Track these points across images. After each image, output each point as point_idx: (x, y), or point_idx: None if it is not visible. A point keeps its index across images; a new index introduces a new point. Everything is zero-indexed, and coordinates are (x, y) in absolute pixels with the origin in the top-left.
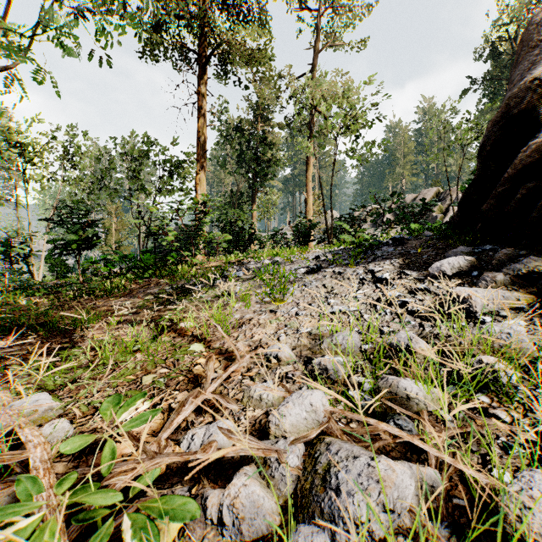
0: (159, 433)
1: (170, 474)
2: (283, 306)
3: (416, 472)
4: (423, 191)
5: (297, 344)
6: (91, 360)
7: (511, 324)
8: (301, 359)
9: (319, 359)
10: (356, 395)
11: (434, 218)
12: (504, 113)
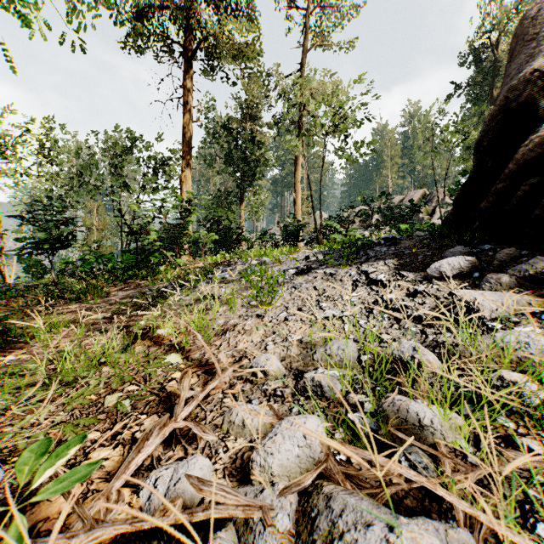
0: (115, 475)
1: (121, 541)
2: (271, 311)
3: (444, 537)
4: (409, 193)
5: (287, 354)
6: (47, 376)
7: (528, 332)
8: (291, 372)
9: (312, 373)
10: (356, 418)
11: (420, 219)
12: (502, 106)
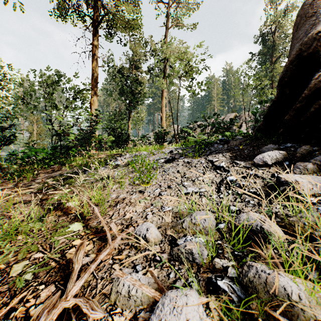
0: None
1: None
2: (149, 188)
3: None
4: (227, 115)
5: (162, 222)
6: None
7: None
8: (166, 238)
9: (183, 239)
10: (225, 286)
11: (234, 130)
12: (298, 55)
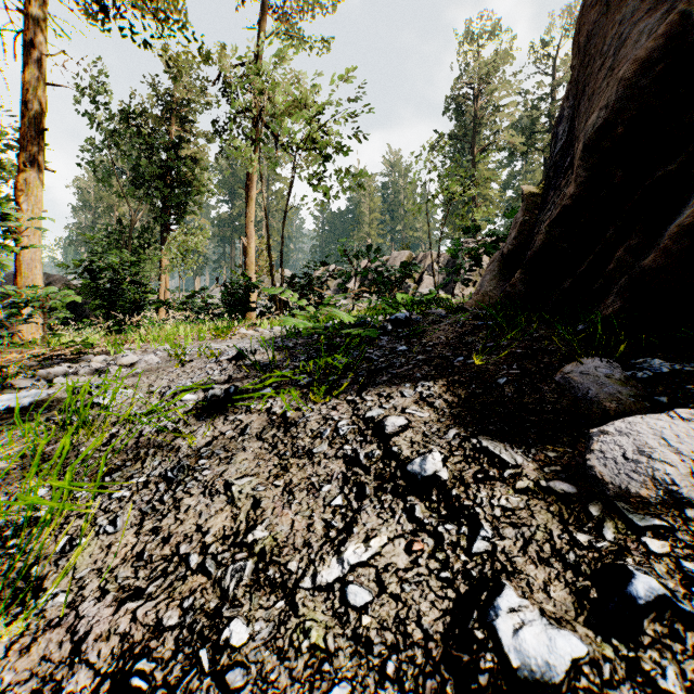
0: None
1: None
2: None
3: None
4: (394, 254)
5: None
6: None
7: None
8: None
9: None
10: None
11: (407, 287)
12: (673, 38)
